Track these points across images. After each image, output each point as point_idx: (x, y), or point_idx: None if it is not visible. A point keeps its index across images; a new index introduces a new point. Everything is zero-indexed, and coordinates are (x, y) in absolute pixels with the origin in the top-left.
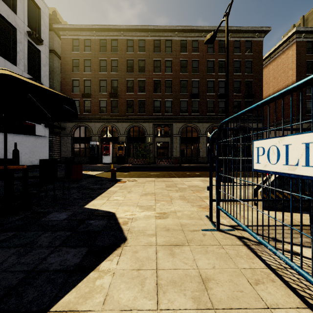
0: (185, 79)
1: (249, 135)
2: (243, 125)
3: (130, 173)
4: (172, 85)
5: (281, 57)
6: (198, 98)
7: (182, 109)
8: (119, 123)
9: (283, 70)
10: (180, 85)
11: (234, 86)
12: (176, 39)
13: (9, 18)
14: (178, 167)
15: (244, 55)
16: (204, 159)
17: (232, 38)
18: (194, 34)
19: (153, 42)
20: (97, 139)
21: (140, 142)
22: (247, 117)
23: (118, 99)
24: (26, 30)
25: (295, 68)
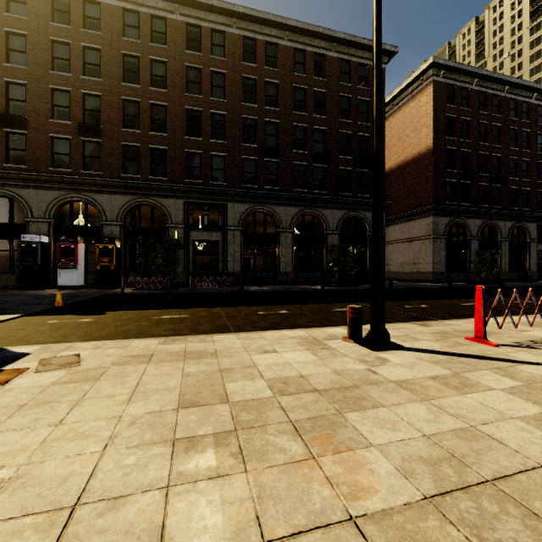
0: (252, 116)
1: (363, 234)
2: (355, 214)
3: (99, 320)
4: (227, 126)
5: (410, 106)
6: (278, 157)
7: (245, 177)
8: (103, 196)
9: (413, 127)
10: (243, 127)
11: (340, 142)
12: (235, 33)
13: None
14: (238, 293)
15: (357, 90)
16: (288, 276)
17: (336, 54)
18: (270, 31)
19: (186, 29)
20: (43, 230)
21: (156, 239)
22: (361, 200)
23: (100, 139)
24: None
25: (432, 124)
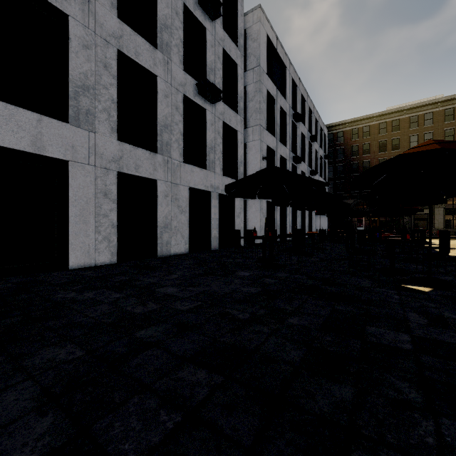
0: None
1: None
2: None
3: None
4: None
5: None
6: None
7: None
8: None
9: None
10: None
11: None
12: (439, 110)
13: (321, 155)
14: None
15: None
16: None
17: None
18: None
19: (409, 119)
20: None
21: None
22: None
23: None
24: (323, 155)
25: None
